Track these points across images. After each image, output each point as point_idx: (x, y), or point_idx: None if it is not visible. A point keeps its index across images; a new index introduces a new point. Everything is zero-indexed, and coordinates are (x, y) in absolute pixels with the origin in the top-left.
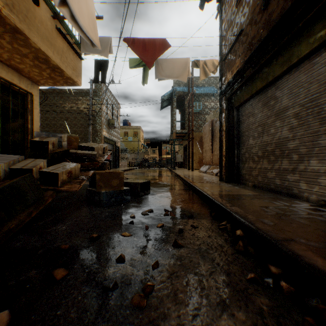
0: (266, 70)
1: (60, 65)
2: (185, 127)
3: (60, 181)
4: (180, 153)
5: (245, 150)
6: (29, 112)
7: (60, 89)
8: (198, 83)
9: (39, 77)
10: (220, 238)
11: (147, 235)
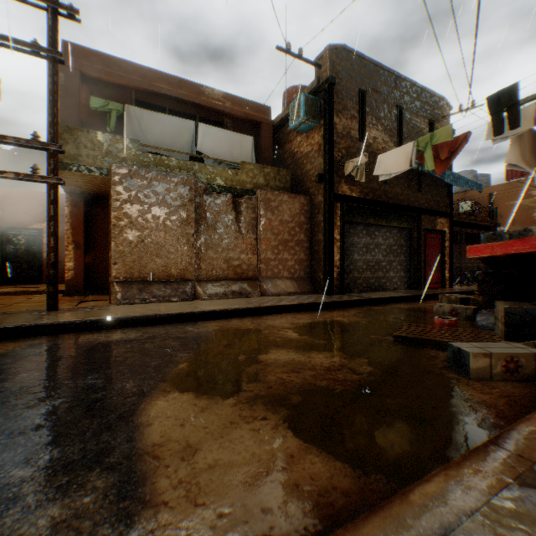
0: (378, 217)
1: None
2: None
3: None
4: None
5: (350, 263)
6: None
7: None
8: None
9: None
10: None
11: None
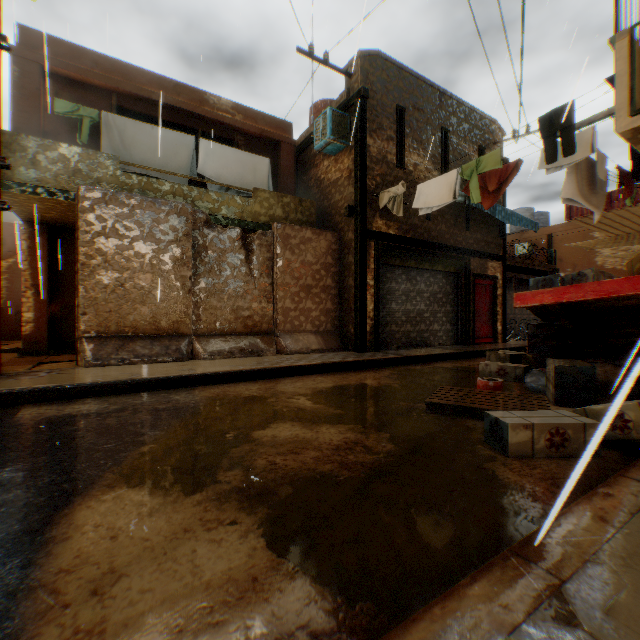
0: (420, 259)
1: None
2: None
3: None
4: None
5: (387, 313)
6: None
7: None
8: None
9: None
10: None
11: None
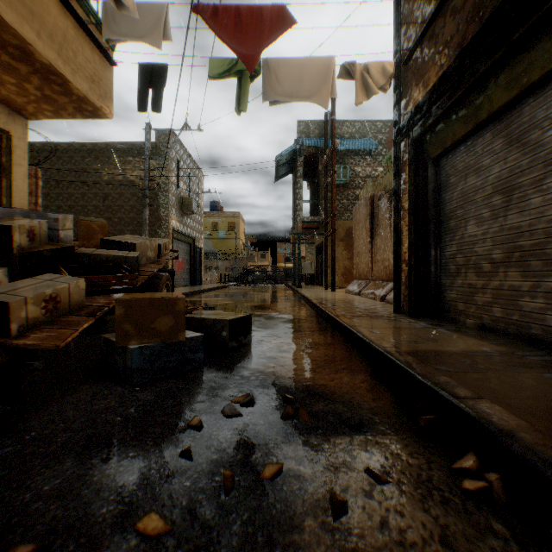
0: (522, 56)
1: (59, 67)
2: (319, 211)
3: (19, 321)
4: (309, 258)
5: (456, 249)
6: (3, 171)
7: (94, 144)
8: (343, 132)
9: (22, 97)
10: (488, 549)
11: (227, 527)
